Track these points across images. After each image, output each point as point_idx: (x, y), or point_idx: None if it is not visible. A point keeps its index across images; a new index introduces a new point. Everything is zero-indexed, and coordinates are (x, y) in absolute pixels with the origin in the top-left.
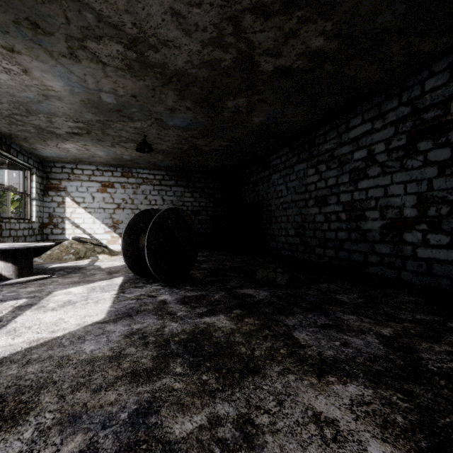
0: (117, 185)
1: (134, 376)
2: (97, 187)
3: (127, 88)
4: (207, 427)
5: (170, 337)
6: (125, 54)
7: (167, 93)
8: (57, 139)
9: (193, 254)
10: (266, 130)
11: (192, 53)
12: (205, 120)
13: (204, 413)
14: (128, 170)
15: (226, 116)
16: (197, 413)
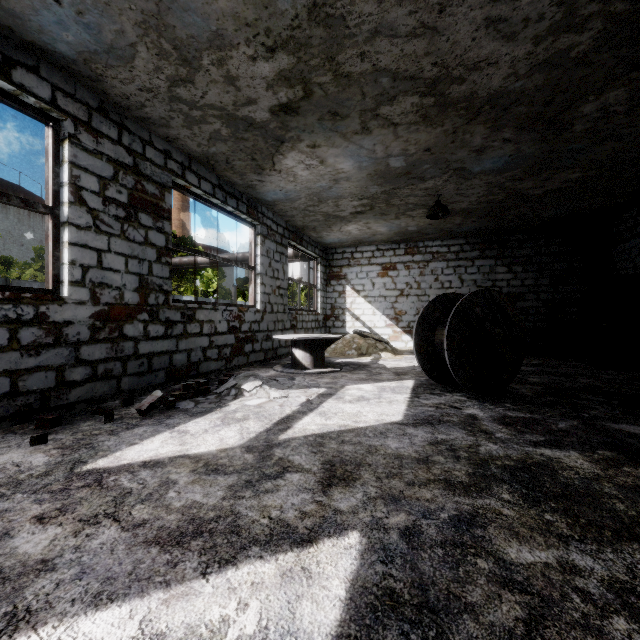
0: (399, 266)
1: (448, 485)
2: (377, 271)
3: (419, 143)
4: (557, 569)
5: (489, 458)
6: (421, 104)
7: (473, 131)
8: (341, 222)
9: (515, 358)
10: None
11: (516, 61)
12: (536, 149)
13: (551, 553)
14: (413, 245)
15: (578, 130)
16: (540, 549)
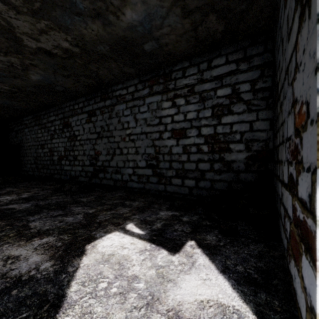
0: None
1: None
2: None
3: None
4: None
5: None
6: None
7: None
8: None
9: None
10: (8, 107)
11: None
12: None
13: None
14: None
15: None
16: None
